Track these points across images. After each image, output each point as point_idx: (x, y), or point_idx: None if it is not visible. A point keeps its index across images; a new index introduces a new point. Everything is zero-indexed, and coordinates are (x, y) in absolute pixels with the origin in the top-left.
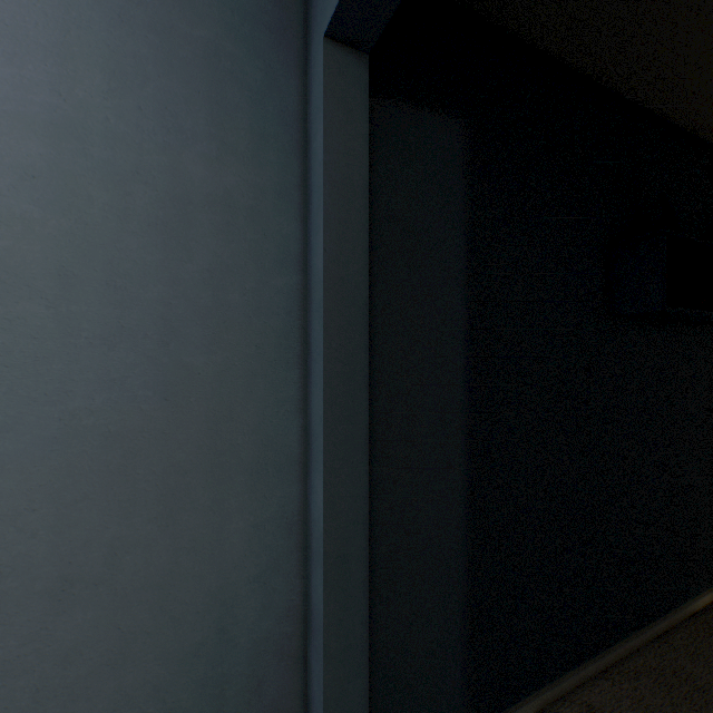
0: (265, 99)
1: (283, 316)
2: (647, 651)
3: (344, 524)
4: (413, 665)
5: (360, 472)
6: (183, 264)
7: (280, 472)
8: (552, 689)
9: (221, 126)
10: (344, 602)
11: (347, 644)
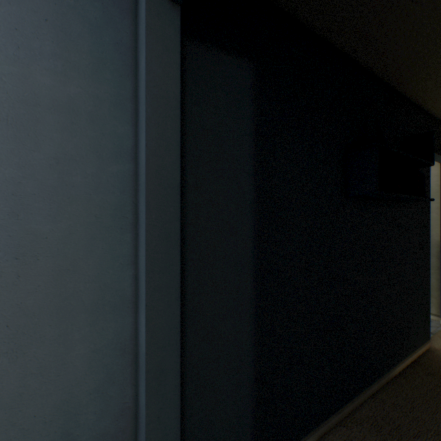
0: (103, 32)
1: (118, 194)
2: (367, 404)
3: (162, 346)
4: (217, 436)
5: (174, 308)
6: (31, 152)
7: (115, 310)
8: (310, 437)
9: (65, 48)
10: (162, 403)
11: (164, 434)
